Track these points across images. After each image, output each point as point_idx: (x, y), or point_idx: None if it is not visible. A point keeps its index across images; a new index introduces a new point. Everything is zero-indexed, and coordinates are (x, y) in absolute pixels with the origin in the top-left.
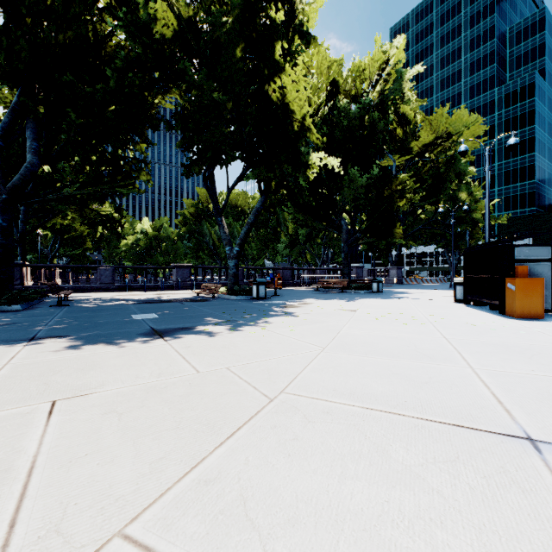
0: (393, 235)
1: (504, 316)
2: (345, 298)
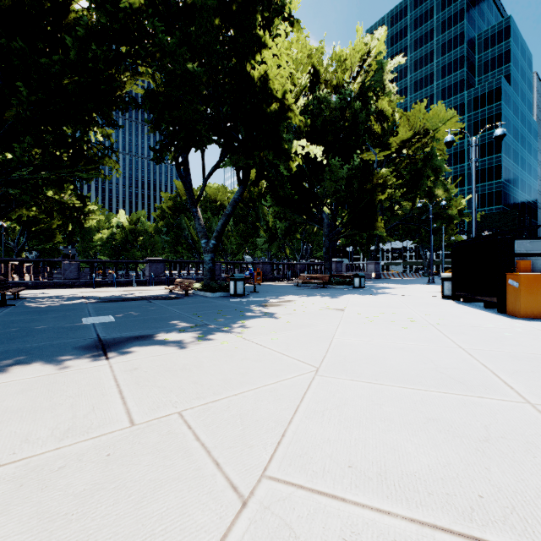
0: (375, 229)
1: (505, 315)
2: (328, 295)
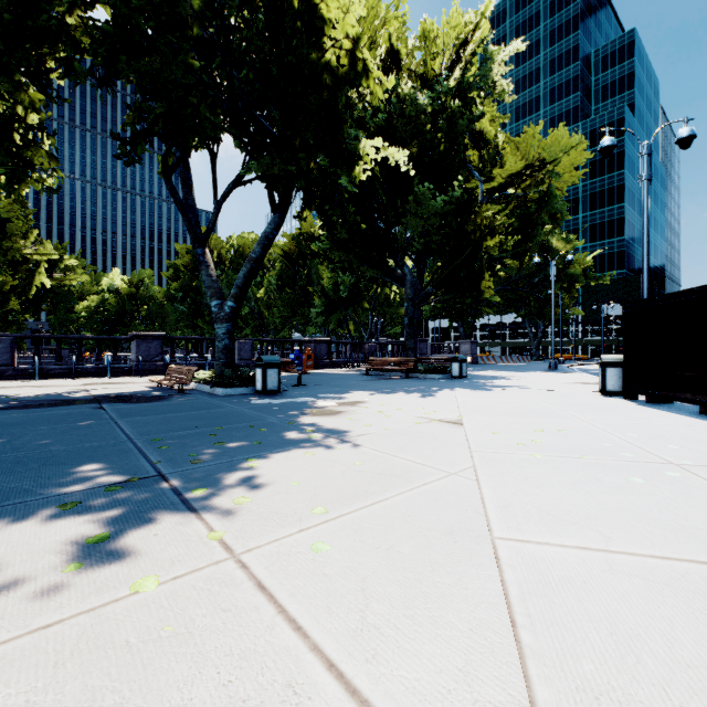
0: (482, 291)
1: None
2: (418, 390)
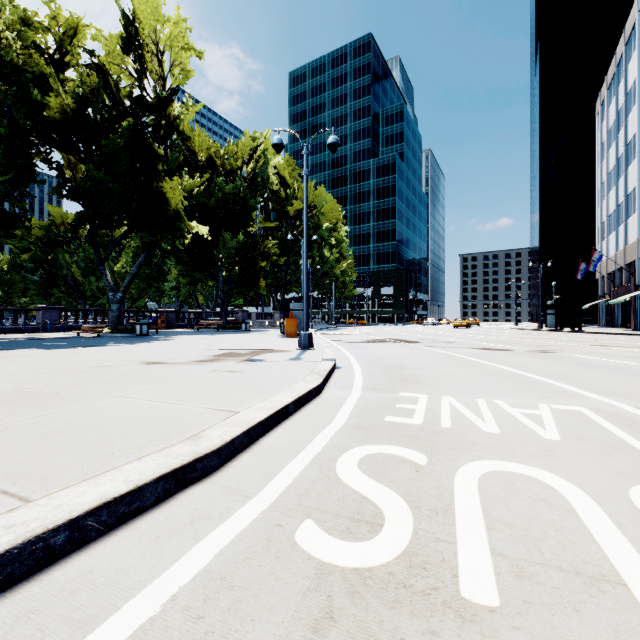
0: (259, 287)
1: (284, 337)
2: (213, 334)
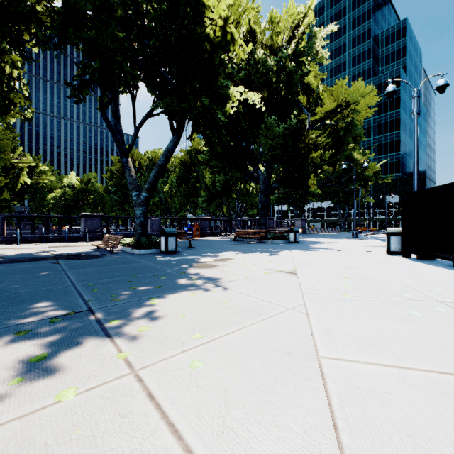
0: (309, 186)
1: None
2: (267, 251)
